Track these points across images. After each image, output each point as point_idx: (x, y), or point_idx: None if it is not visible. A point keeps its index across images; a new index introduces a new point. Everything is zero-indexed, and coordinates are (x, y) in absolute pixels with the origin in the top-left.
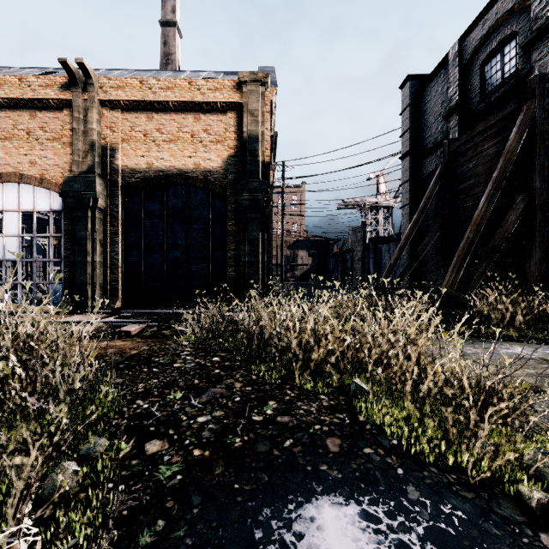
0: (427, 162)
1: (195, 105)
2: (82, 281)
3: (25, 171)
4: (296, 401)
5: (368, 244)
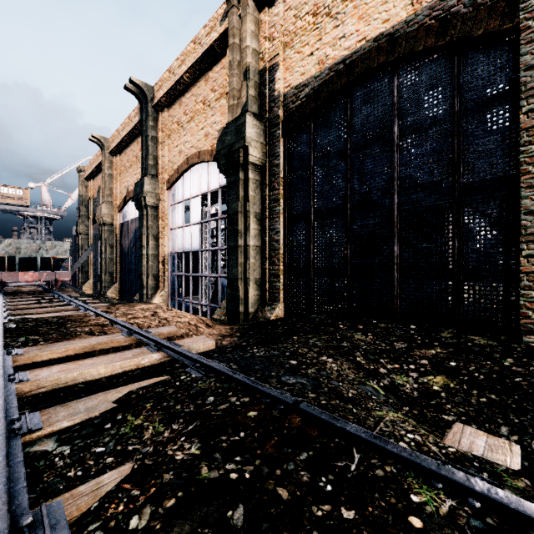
0: None
1: None
2: (234, 275)
3: (202, 148)
4: None
5: None
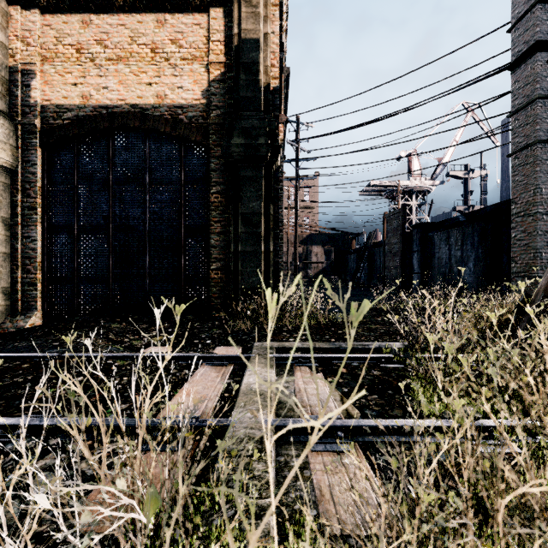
0: None
1: None
2: None
3: None
4: None
5: (410, 234)
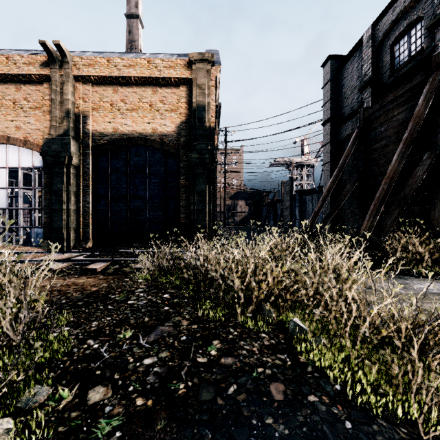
0: (345, 127)
1: (153, 80)
2: (59, 226)
3: (11, 135)
4: (239, 341)
5: (295, 195)
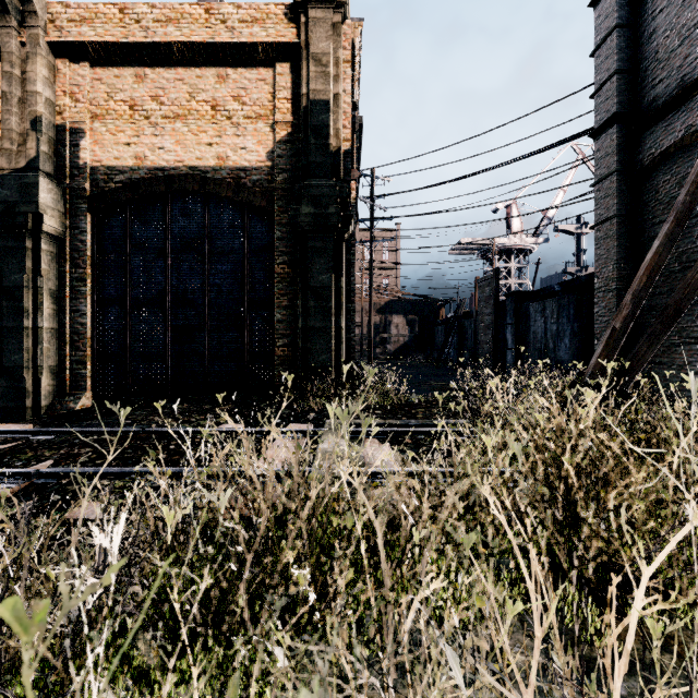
0: (661, 129)
1: (217, 50)
2: (16, 363)
3: None
4: None
5: (503, 303)
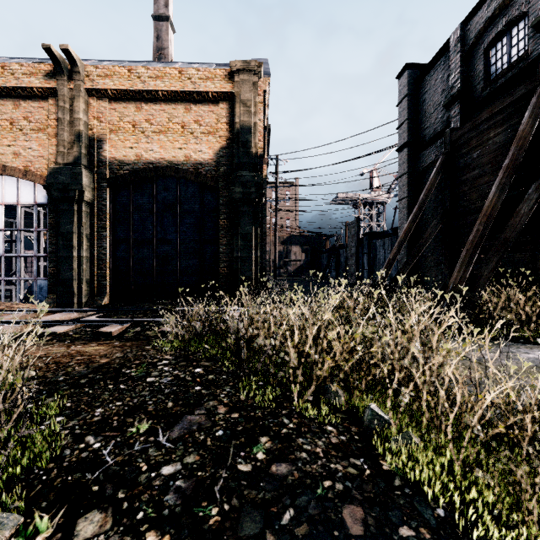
0: (426, 154)
1: (185, 94)
2: (68, 277)
3: (8, 163)
4: (296, 437)
5: (362, 240)
